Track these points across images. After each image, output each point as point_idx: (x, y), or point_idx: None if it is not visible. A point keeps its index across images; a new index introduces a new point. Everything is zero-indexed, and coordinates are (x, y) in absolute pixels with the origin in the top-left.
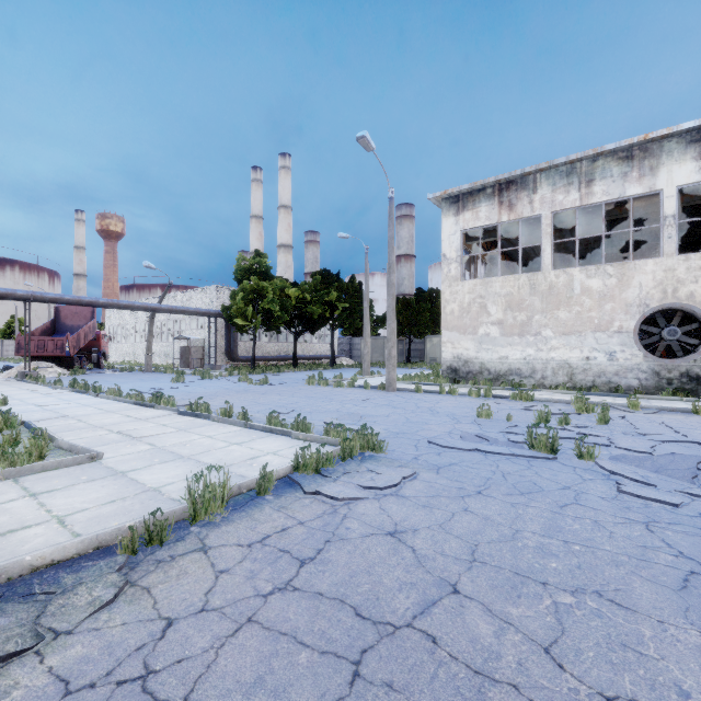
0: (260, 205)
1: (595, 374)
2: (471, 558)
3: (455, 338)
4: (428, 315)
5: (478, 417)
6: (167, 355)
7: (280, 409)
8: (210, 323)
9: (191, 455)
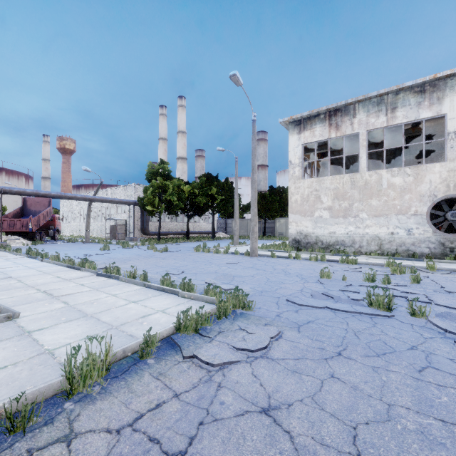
0: (165, 131)
1: (397, 244)
2: (354, 450)
3: (298, 219)
4: (277, 204)
5: (320, 278)
6: (101, 231)
7: (174, 270)
8: (130, 209)
9: (94, 313)
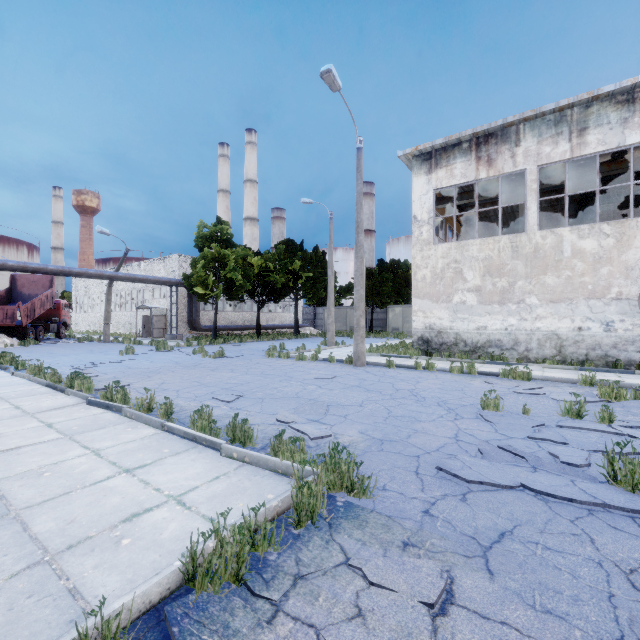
0: (227, 179)
1: (588, 346)
2: None
3: (426, 307)
4: (391, 285)
5: (483, 409)
6: (130, 324)
7: (225, 393)
8: (173, 292)
9: (27, 505)
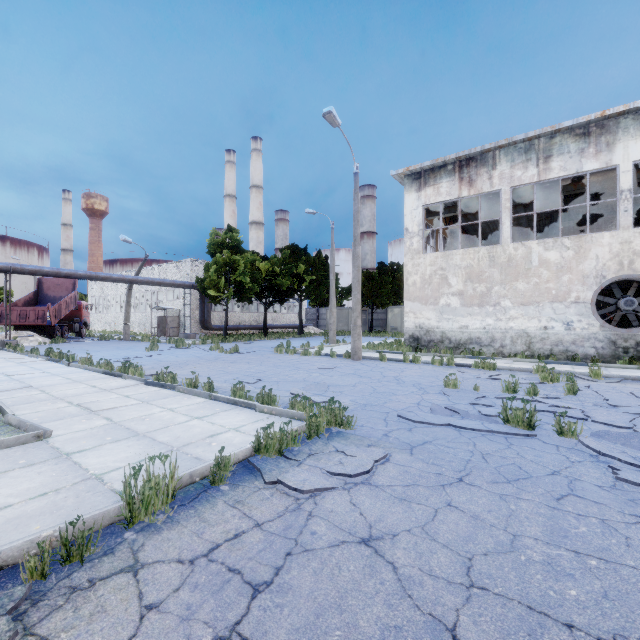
0: (233, 185)
1: (552, 342)
2: (467, 581)
3: (417, 309)
4: (390, 287)
5: (445, 387)
6: (145, 324)
7: (248, 378)
8: (186, 294)
9: (147, 431)
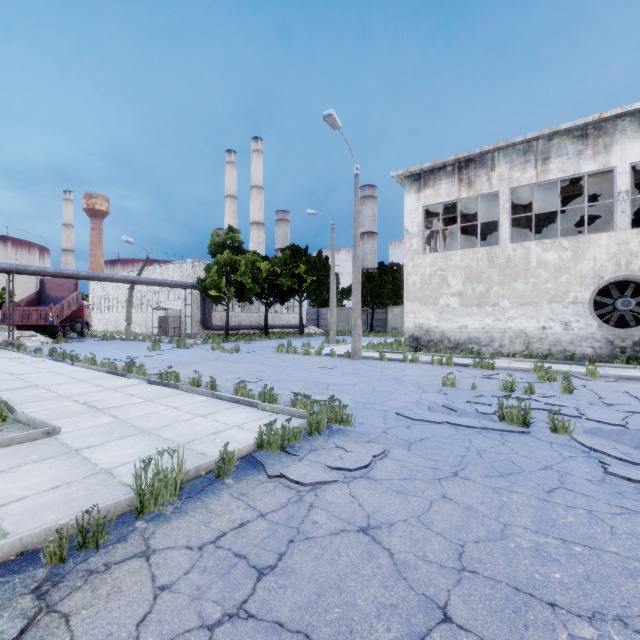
0: (234, 185)
1: (551, 342)
2: (459, 565)
3: (416, 309)
4: (390, 288)
5: (443, 386)
6: (146, 324)
7: (249, 377)
8: (187, 295)
9: (153, 428)
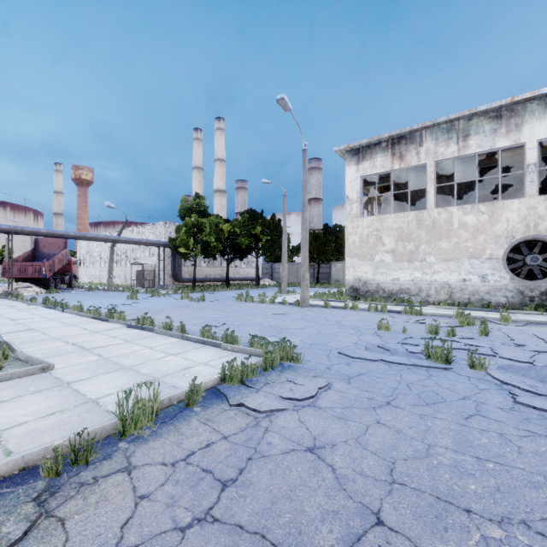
0: (200, 158)
1: (470, 292)
2: (390, 478)
3: (356, 264)
4: (333, 246)
5: (378, 330)
6: (125, 277)
7: (213, 322)
8: (160, 252)
9: (132, 365)
